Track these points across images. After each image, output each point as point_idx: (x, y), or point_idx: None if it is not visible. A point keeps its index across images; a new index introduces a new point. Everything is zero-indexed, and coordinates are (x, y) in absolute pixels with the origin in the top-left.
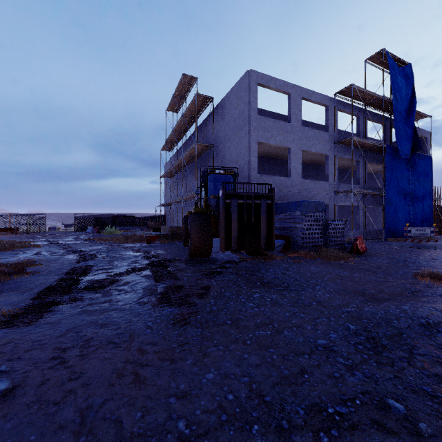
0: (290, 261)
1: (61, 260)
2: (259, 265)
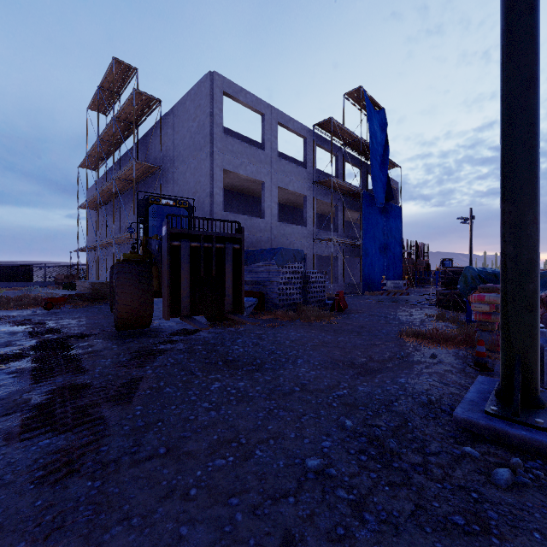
0: (264, 325)
1: None
2: (223, 334)
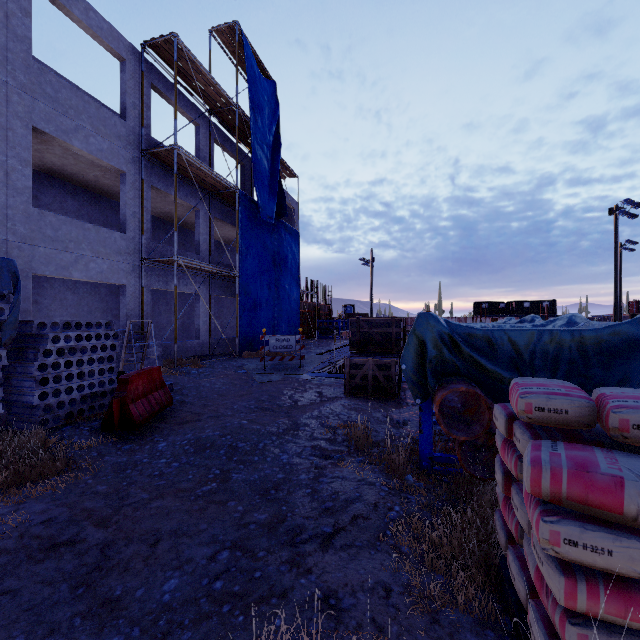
0: None
1: None
2: None
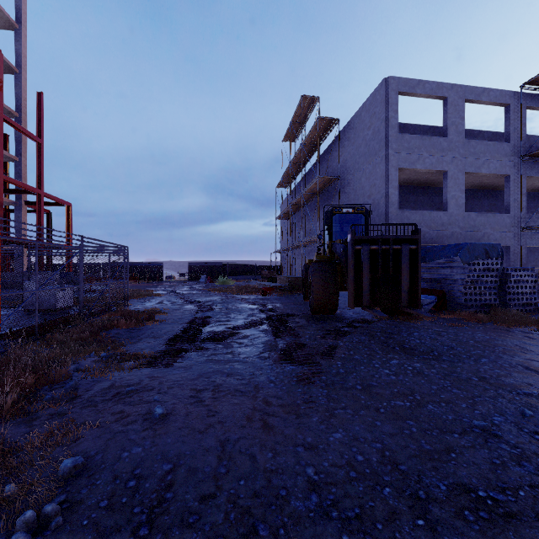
0: (444, 324)
1: (181, 310)
2: (399, 327)
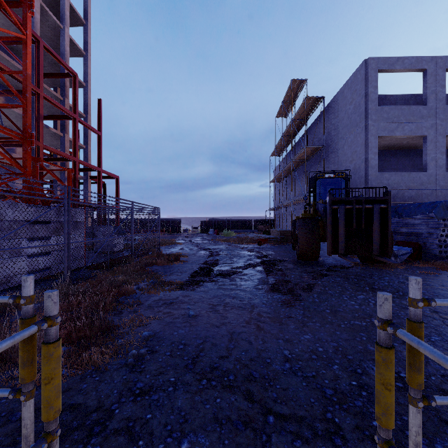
0: (416, 271)
1: (197, 254)
2: (372, 272)
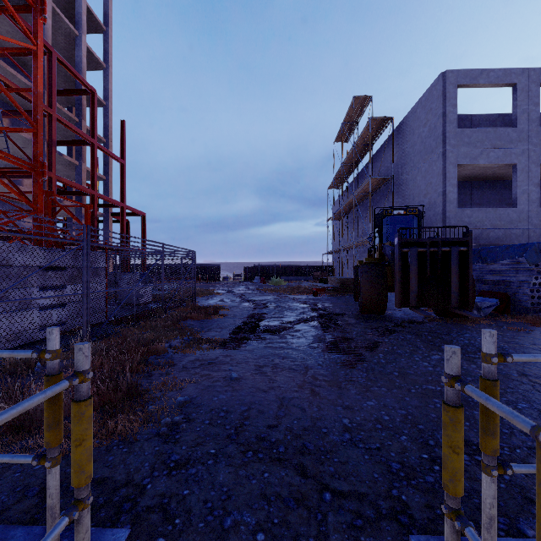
0: (503, 327)
1: (240, 307)
2: (450, 328)
